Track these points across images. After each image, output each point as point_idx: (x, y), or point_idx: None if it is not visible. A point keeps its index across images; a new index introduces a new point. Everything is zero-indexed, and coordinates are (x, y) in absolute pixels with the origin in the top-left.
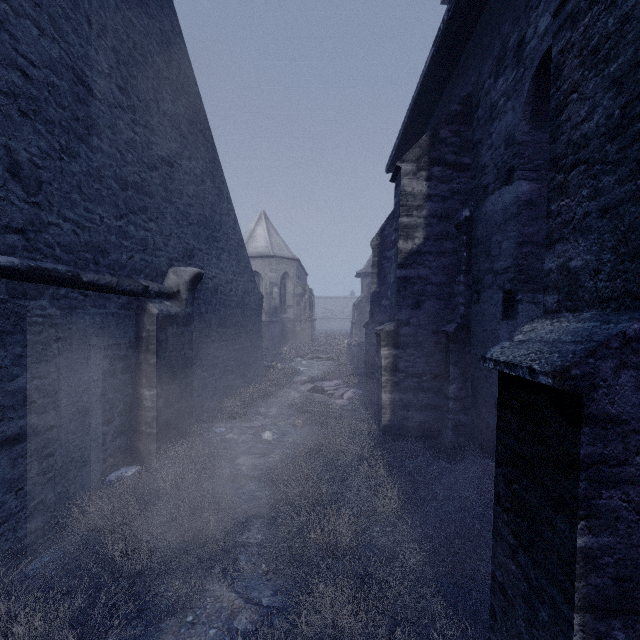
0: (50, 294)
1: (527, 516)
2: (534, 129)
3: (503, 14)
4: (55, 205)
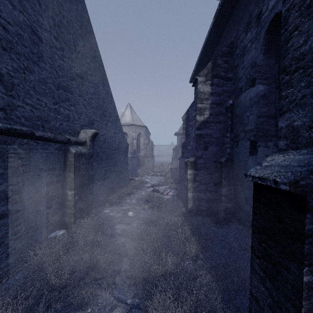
0: (18, 142)
1: (271, 261)
2: (266, 58)
3: (250, 0)
4: (21, 96)
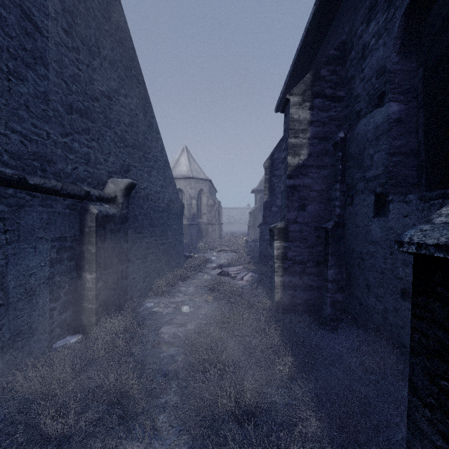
0: None
1: None
2: (402, 60)
3: None
4: (3, 118)
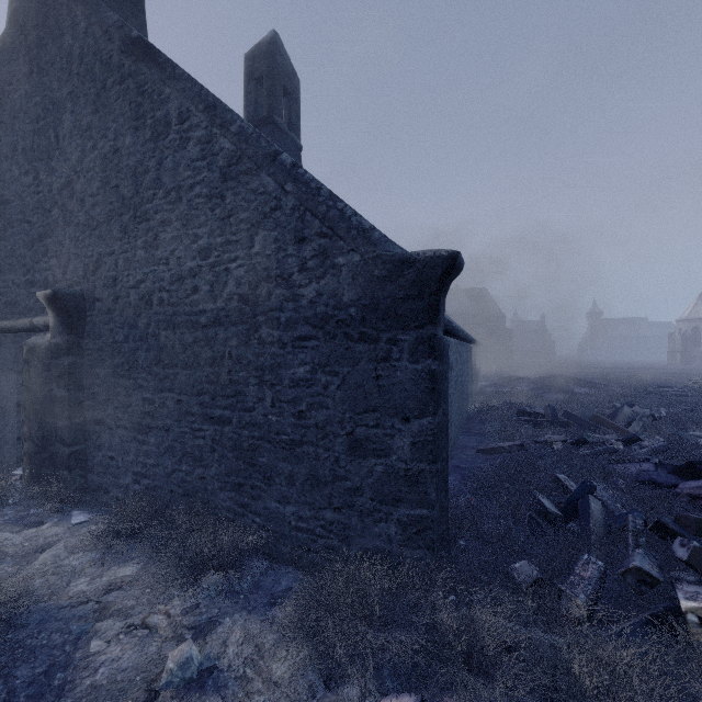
0: None
1: None
2: None
3: None
4: None
